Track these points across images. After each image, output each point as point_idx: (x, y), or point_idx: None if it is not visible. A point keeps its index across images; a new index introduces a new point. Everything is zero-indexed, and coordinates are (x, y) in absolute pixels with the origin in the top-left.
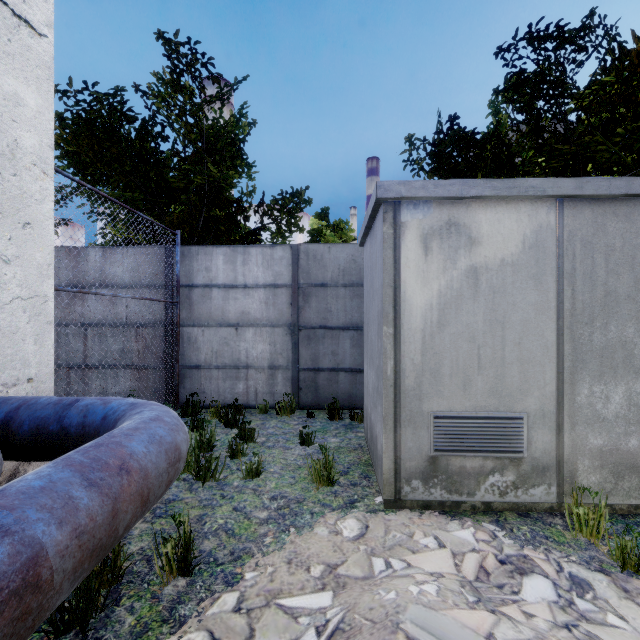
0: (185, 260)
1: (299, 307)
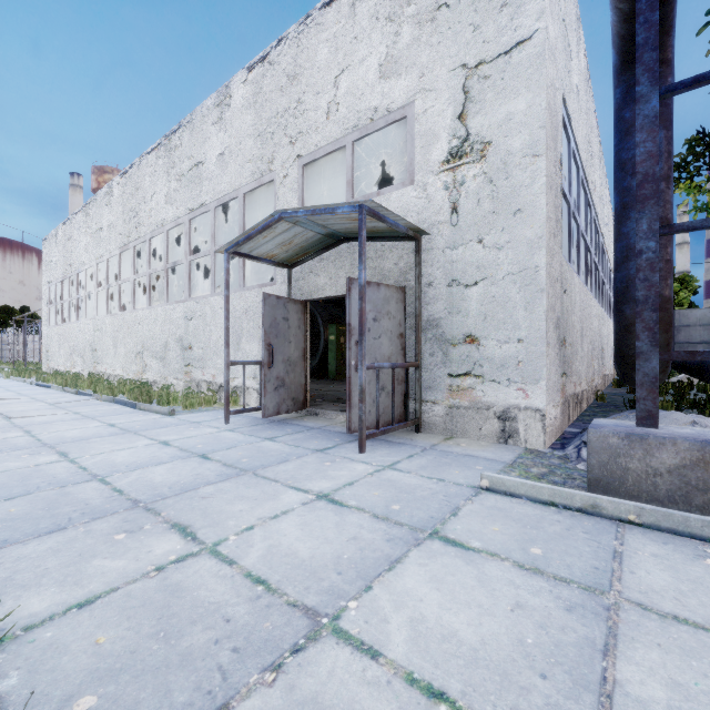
0: None
1: (674, 335)
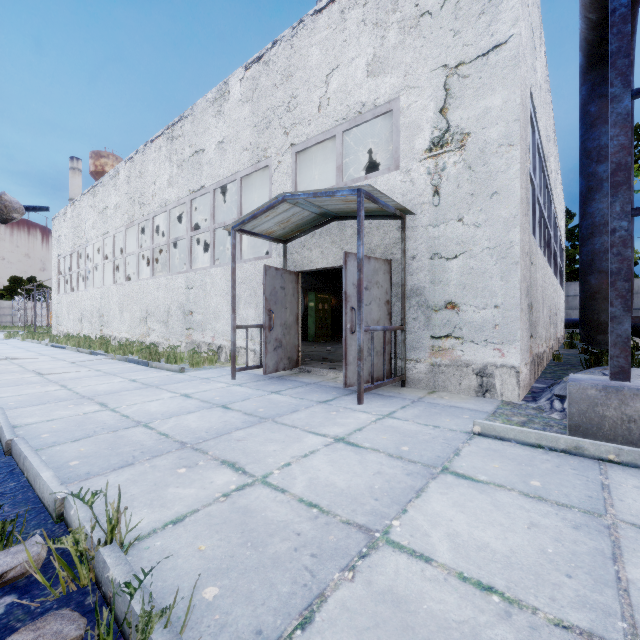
0: (565, 287)
1: None
